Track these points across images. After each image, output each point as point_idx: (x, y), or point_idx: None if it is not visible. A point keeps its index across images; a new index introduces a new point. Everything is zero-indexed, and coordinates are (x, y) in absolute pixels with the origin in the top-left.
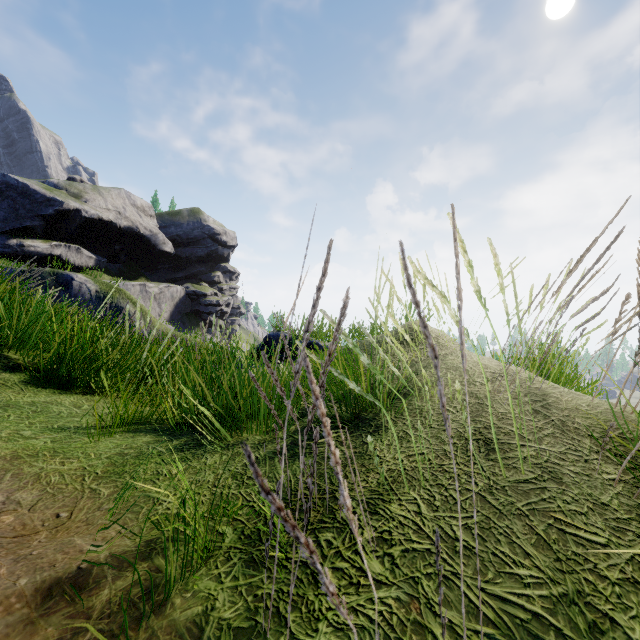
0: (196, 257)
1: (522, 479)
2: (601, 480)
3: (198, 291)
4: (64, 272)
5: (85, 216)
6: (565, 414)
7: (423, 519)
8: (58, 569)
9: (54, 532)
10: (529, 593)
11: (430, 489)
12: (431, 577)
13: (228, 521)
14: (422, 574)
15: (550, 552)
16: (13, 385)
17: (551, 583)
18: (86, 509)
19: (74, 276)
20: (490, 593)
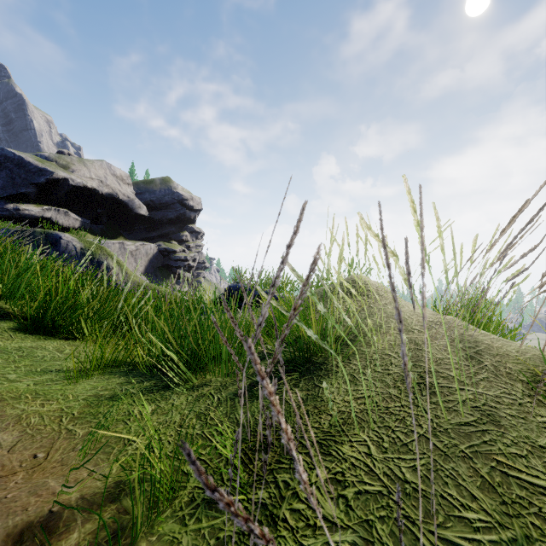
0: (167, 219)
1: (463, 422)
2: (536, 423)
3: (169, 248)
4: (53, 232)
5: (72, 184)
6: (497, 359)
7: (373, 460)
8: (30, 513)
9: (31, 472)
10: (479, 538)
11: (378, 431)
12: (384, 520)
13: None
14: (375, 517)
15: (495, 495)
16: (3, 332)
17: (499, 527)
18: (62, 449)
19: (62, 235)
20: (442, 537)
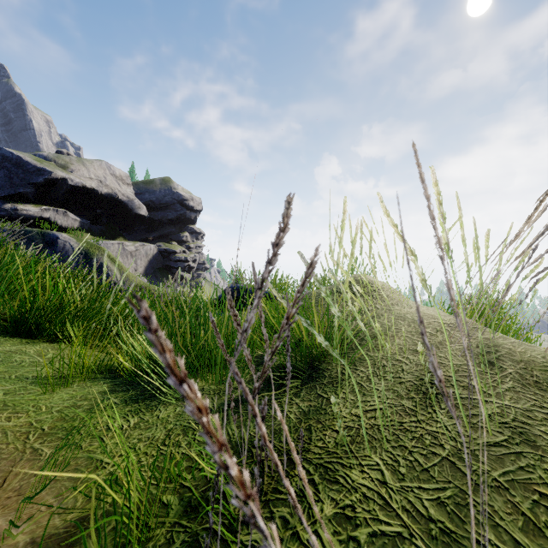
0: (167, 220)
1: (492, 441)
2: None
3: (169, 249)
4: (50, 232)
5: (71, 184)
6: (522, 366)
7: (389, 490)
8: None
9: None
10: None
11: (392, 452)
12: None
13: (172, 494)
14: None
15: (543, 540)
16: None
17: None
18: (22, 474)
19: (59, 235)
20: None
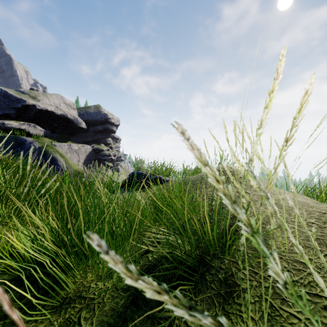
0: (98, 130)
1: None
2: None
3: (99, 148)
4: (21, 137)
5: (38, 108)
6: None
7: None
8: None
9: None
10: None
11: None
12: None
13: None
14: None
15: None
16: None
17: None
18: None
19: (26, 139)
20: None
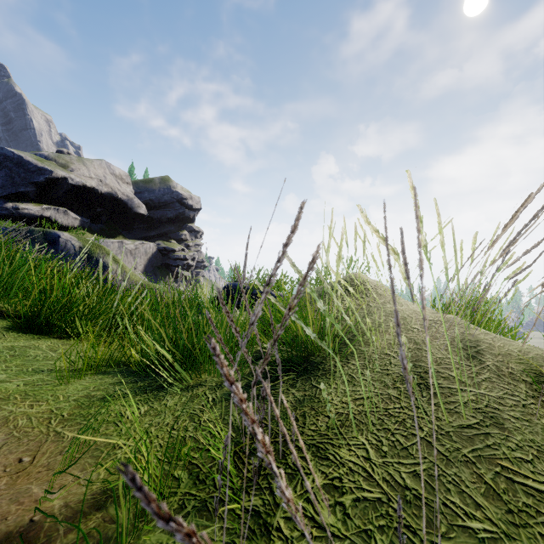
0: (166, 218)
1: (465, 424)
2: (541, 425)
3: (168, 247)
4: (52, 231)
5: (71, 183)
6: (499, 359)
7: (372, 465)
8: (9, 522)
9: (15, 478)
10: None
11: (377, 433)
12: (384, 530)
13: (183, 467)
14: (374, 526)
15: (501, 503)
16: None
17: (506, 538)
18: (49, 453)
19: (61, 234)
20: None
